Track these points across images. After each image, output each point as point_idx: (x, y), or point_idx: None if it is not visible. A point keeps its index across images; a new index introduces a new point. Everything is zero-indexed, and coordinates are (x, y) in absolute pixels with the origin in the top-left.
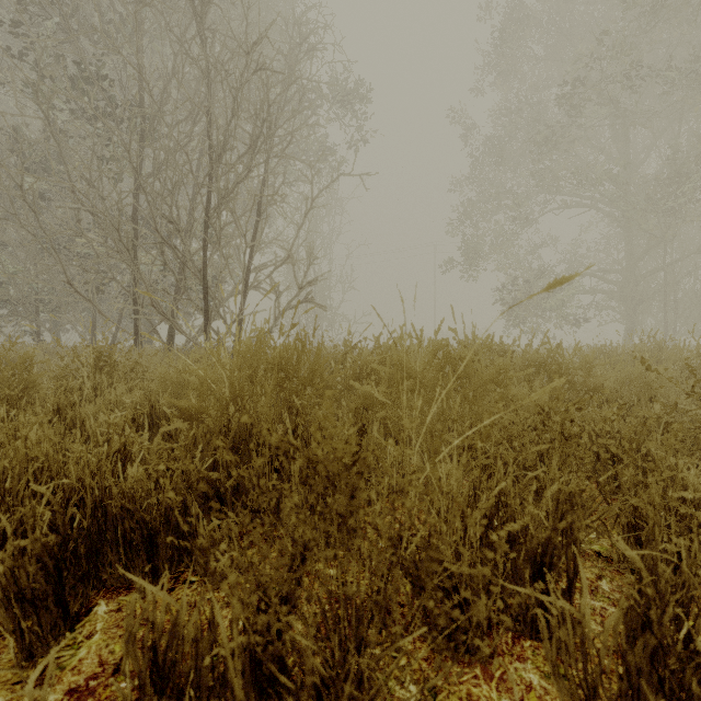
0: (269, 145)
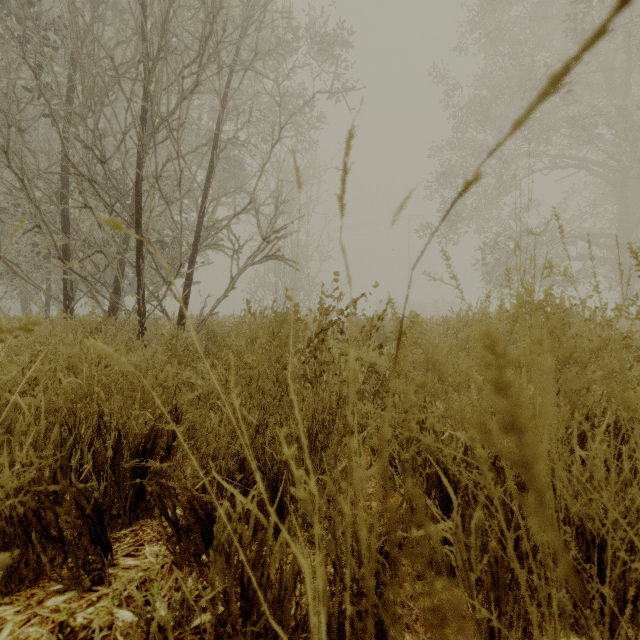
0: (231, 70)
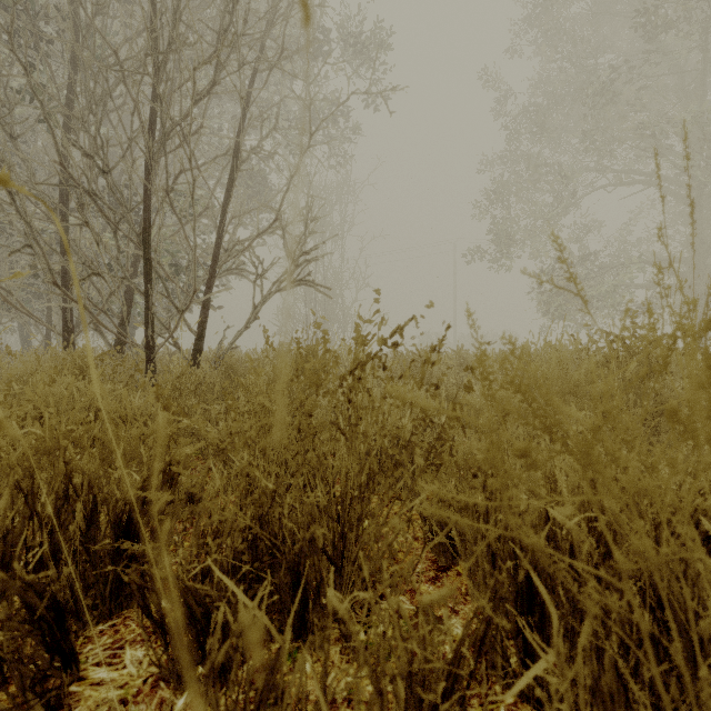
0: (254, 70)
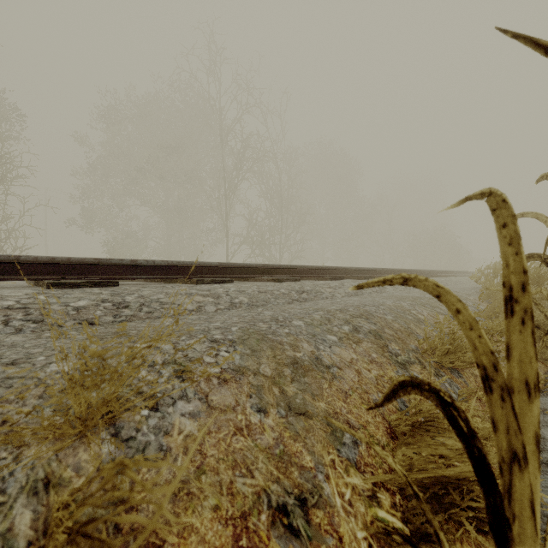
0: None
